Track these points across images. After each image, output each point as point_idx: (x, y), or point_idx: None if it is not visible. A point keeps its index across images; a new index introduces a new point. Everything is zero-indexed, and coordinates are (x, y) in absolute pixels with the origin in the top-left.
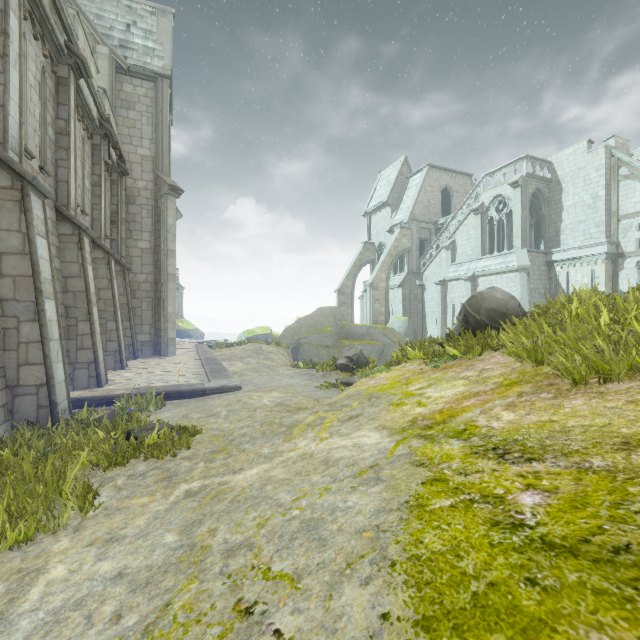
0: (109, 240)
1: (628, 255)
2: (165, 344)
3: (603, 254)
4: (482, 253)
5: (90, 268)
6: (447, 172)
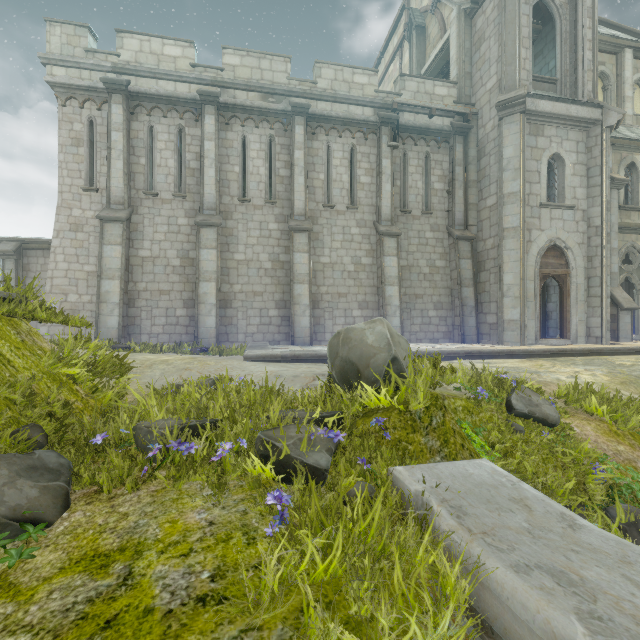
0: (445, 214)
1: None
2: (502, 328)
3: None
4: None
5: (304, 255)
6: None
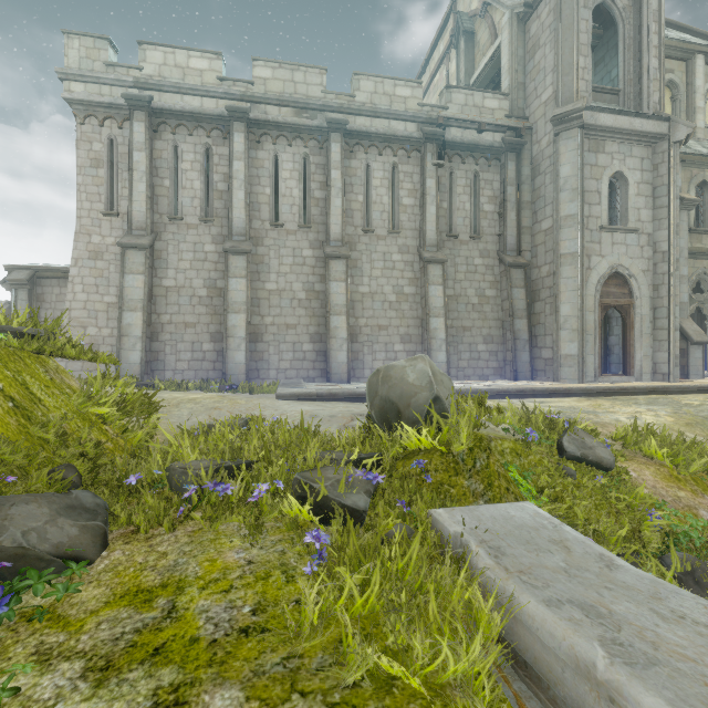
0: (496, 238)
1: None
2: (558, 363)
3: None
4: None
5: (341, 284)
6: None
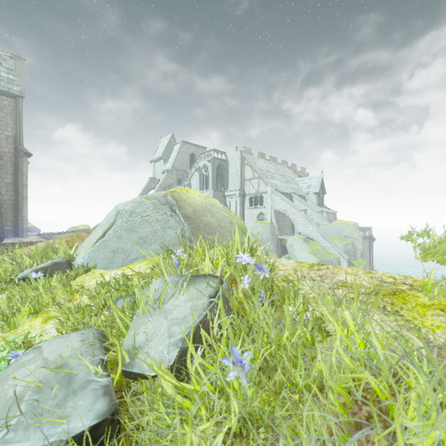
0: None
1: (247, 195)
2: (21, 231)
3: (239, 194)
4: (199, 190)
5: None
6: (193, 145)
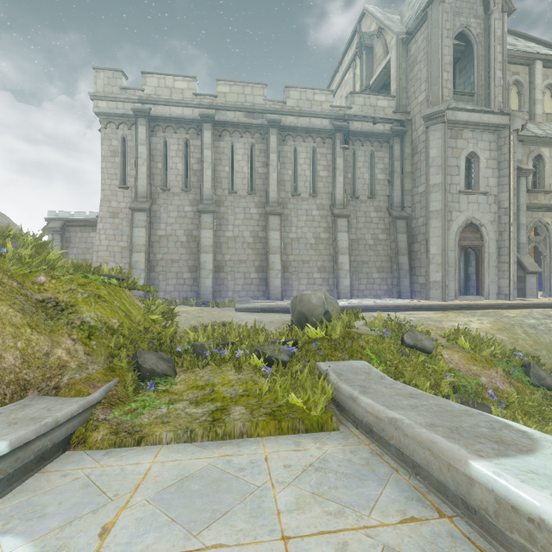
0: (386, 198)
1: None
2: (428, 287)
3: None
4: None
5: (277, 232)
6: None
